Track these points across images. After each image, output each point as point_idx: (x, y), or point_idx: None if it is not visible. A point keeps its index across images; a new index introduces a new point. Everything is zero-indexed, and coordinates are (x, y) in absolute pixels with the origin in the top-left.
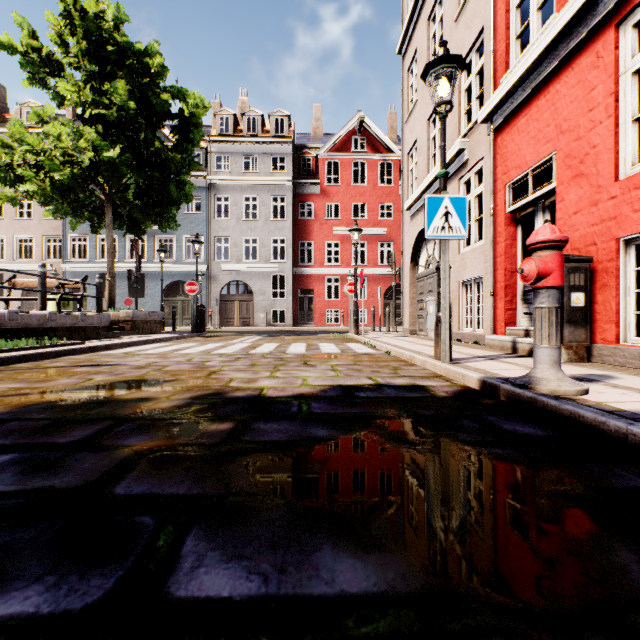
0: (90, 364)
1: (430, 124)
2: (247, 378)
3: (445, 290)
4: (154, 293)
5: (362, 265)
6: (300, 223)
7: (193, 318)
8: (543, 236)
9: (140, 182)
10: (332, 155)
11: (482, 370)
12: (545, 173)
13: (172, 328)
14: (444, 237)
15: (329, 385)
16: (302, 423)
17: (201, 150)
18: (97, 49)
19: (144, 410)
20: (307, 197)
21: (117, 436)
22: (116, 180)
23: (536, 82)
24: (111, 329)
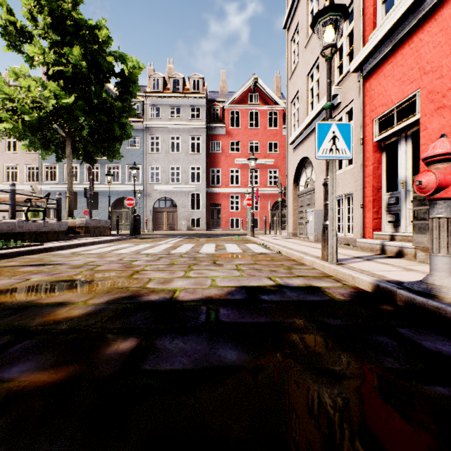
0: (38, 263)
1: (309, 78)
2: (164, 278)
3: (332, 202)
4: (105, 206)
5: (256, 186)
6: (211, 155)
7: (131, 225)
8: (442, 149)
9: (92, 124)
10: (234, 106)
11: (368, 272)
12: (406, 109)
13: (117, 232)
14: (332, 157)
15: (235, 286)
16: (209, 339)
17: (139, 103)
18: (59, 23)
19: (54, 319)
20: (216, 137)
21: (2, 362)
22: (73, 121)
23: (401, 34)
24: (69, 233)
